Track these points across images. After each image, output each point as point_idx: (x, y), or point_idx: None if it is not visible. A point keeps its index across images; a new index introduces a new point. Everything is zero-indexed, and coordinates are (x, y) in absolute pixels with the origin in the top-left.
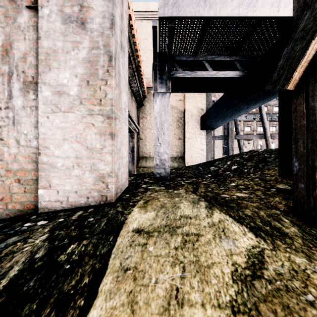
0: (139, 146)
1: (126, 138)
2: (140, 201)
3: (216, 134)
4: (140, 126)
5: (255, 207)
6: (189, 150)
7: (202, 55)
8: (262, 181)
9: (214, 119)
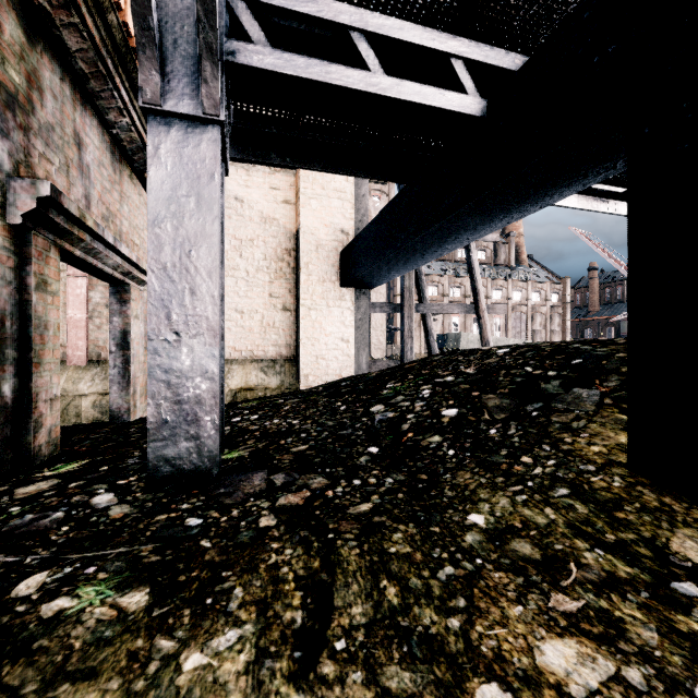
0: None
1: None
2: None
3: (375, 300)
4: None
5: None
6: (312, 342)
7: (348, 5)
8: (590, 503)
9: (378, 258)
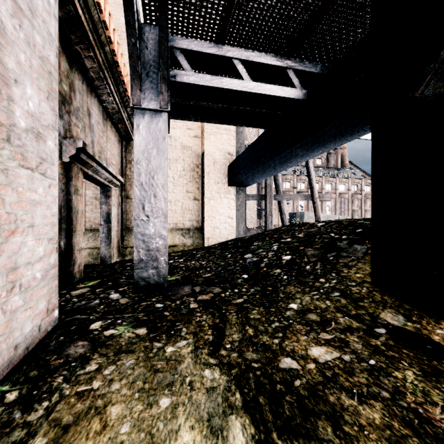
0: (125, 210)
1: (46, 208)
2: (33, 442)
3: (249, 192)
4: (127, 175)
5: (387, 437)
6: (211, 218)
7: (232, 47)
8: (348, 299)
9: (249, 171)
